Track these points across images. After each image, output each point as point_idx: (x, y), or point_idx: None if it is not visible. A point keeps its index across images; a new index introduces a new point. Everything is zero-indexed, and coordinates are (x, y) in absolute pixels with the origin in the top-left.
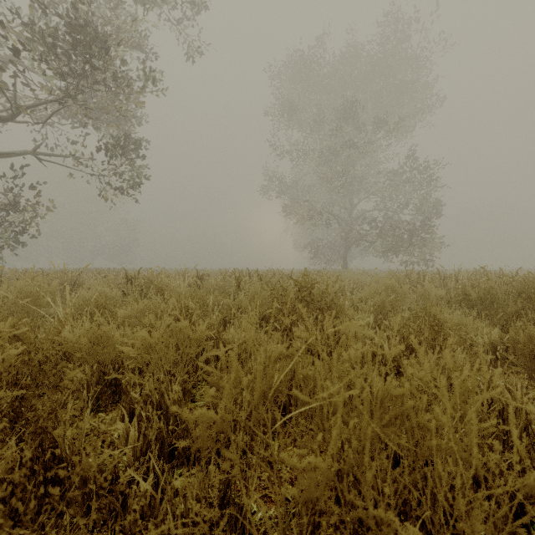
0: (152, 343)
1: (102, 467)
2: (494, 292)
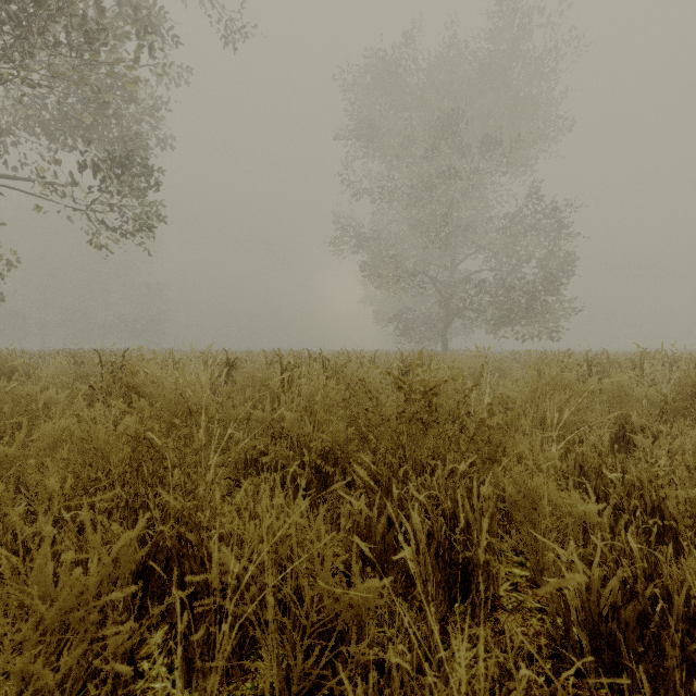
0: None
1: None
2: None
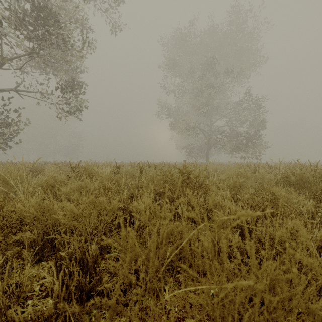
0: (78, 213)
1: (27, 319)
2: (306, 176)
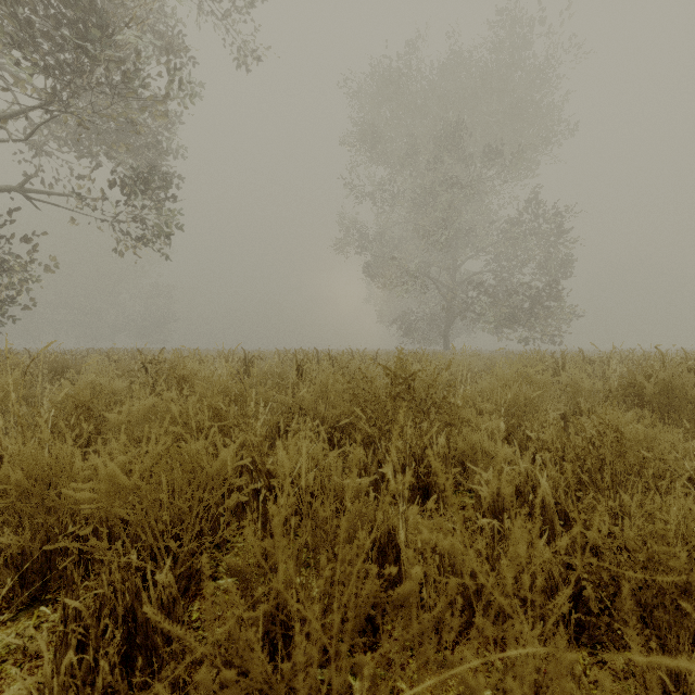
0: (128, 485)
1: None
2: (679, 384)
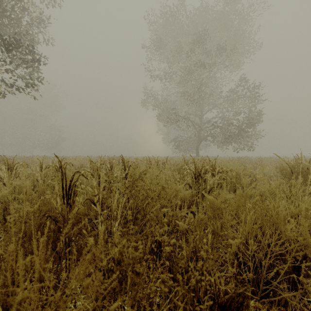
0: None
1: None
2: None
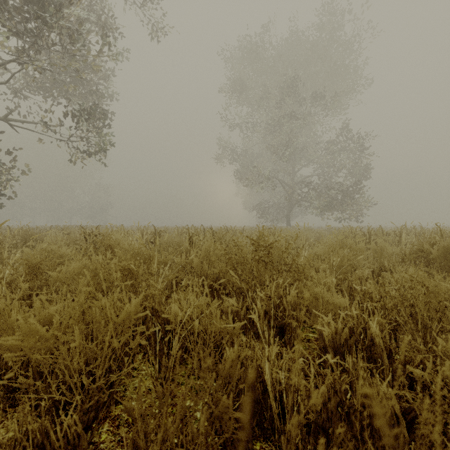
0: (46, 336)
1: None
2: None
